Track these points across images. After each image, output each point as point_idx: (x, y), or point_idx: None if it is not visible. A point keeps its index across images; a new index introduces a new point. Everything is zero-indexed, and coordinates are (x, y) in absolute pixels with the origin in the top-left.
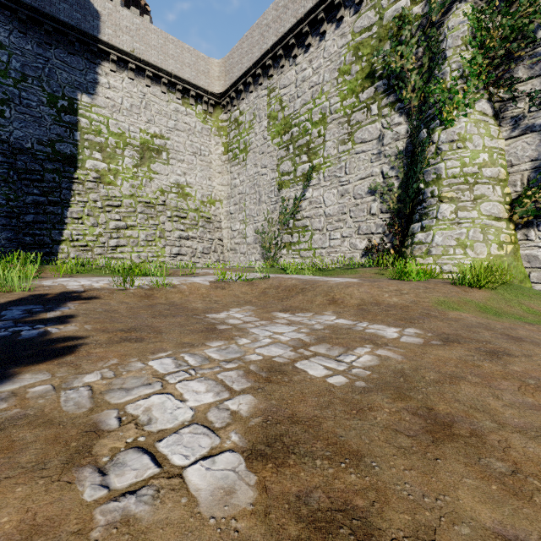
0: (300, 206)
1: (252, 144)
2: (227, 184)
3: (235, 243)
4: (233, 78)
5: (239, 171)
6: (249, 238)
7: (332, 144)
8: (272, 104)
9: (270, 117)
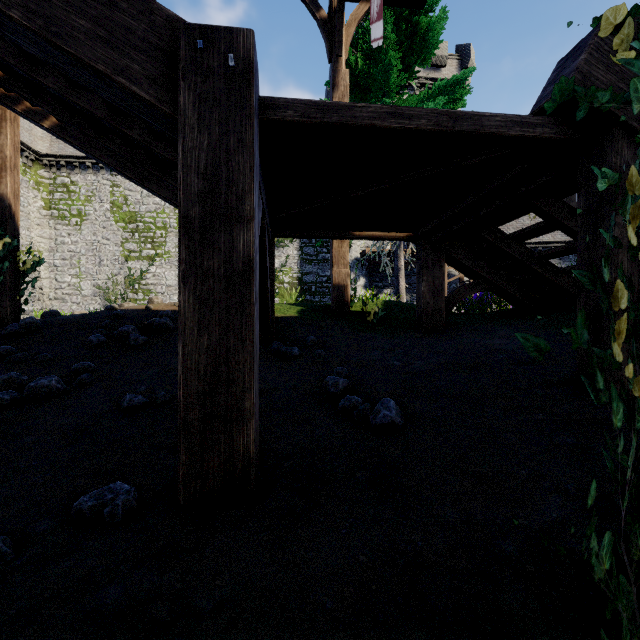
0: (146, 276)
1: (90, 215)
2: (50, 238)
3: (64, 294)
4: (67, 151)
5: (71, 232)
6: (86, 291)
7: (172, 245)
8: (116, 196)
9: (114, 205)
